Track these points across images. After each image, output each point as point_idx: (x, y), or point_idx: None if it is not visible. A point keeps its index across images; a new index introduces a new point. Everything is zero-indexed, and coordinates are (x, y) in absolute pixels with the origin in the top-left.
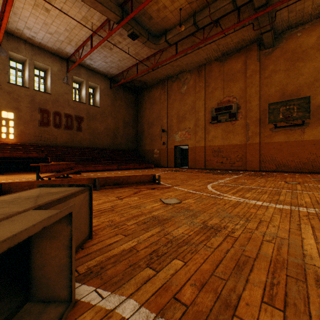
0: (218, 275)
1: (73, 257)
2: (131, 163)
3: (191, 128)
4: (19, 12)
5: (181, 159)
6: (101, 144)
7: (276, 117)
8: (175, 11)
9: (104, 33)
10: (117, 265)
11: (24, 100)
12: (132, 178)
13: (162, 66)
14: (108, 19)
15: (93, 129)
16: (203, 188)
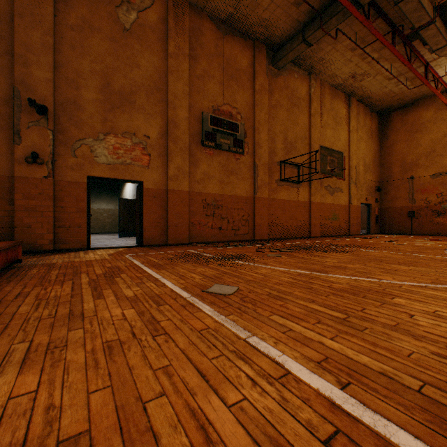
0: None
1: None
2: None
3: (152, 139)
4: None
5: None
6: None
7: (325, 167)
8: None
9: None
10: None
11: None
12: None
13: None
14: None
15: None
16: None
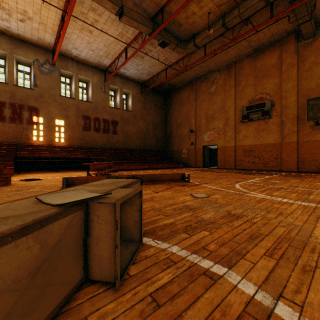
0: (235, 241)
1: (142, 216)
2: (160, 163)
3: (220, 128)
4: (69, 37)
5: (210, 159)
6: (133, 145)
7: (316, 114)
8: (203, 16)
9: (137, 44)
10: (163, 230)
11: (71, 109)
12: (164, 176)
13: (190, 68)
14: (140, 32)
15: (126, 131)
16: (230, 186)
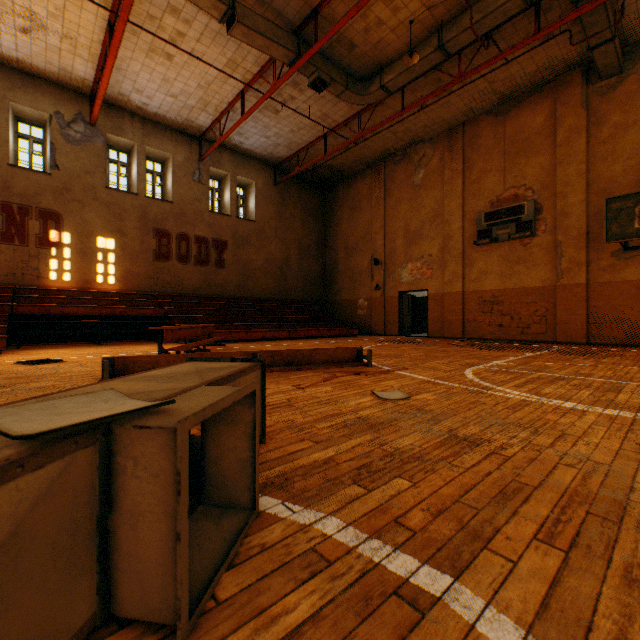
0: (467, 502)
1: (256, 451)
2: (313, 327)
3: (433, 256)
4: (125, 66)
5: (413, 319)
6: (258, 290)
7: (626, 228)
8: (400, 28)
9: (265, 85)
10: (308, 478)
11: (130, 217)
12: (319, 353)
13: (373, 135)
14: (272, 59)
15: (243, 262)
16: (455, 375)
